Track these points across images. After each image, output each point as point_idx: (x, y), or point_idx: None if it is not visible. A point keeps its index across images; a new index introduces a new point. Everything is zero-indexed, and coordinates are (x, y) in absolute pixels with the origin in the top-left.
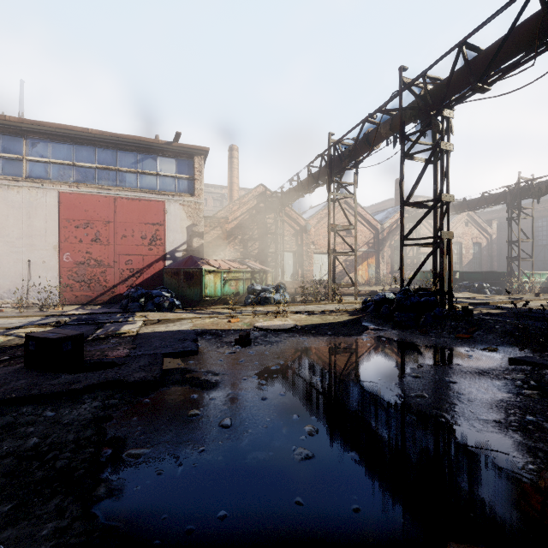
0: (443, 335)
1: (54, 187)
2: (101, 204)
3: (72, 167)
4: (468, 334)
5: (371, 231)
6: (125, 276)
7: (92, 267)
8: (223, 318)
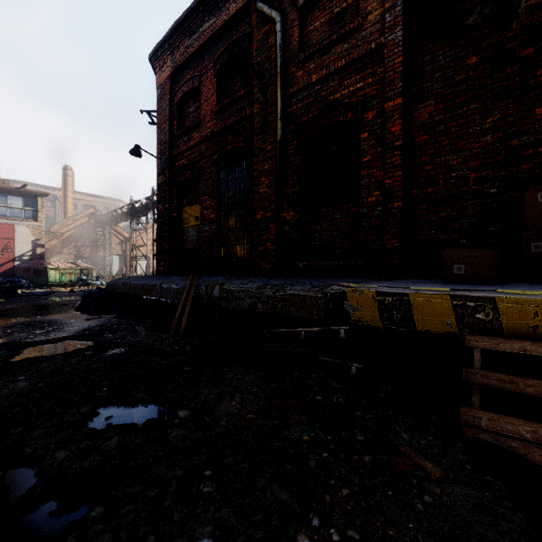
0: None
1: None
2: None
3: None
4: None
5: None
6: None
7: None
8: (63, 289)
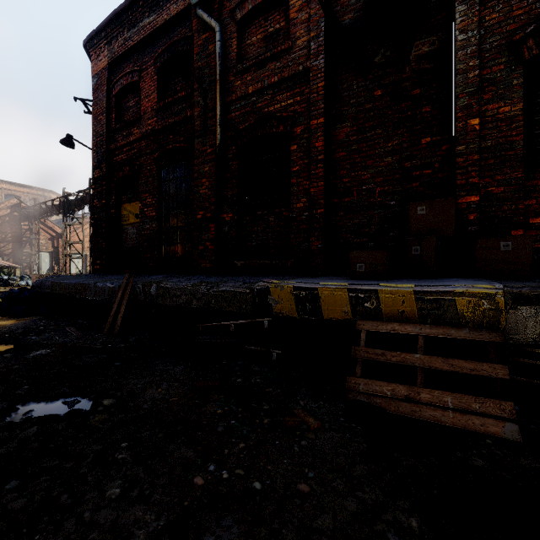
0: None
1: None
2: None
3: None
4: None
5: None
6: None
7: None
8: None
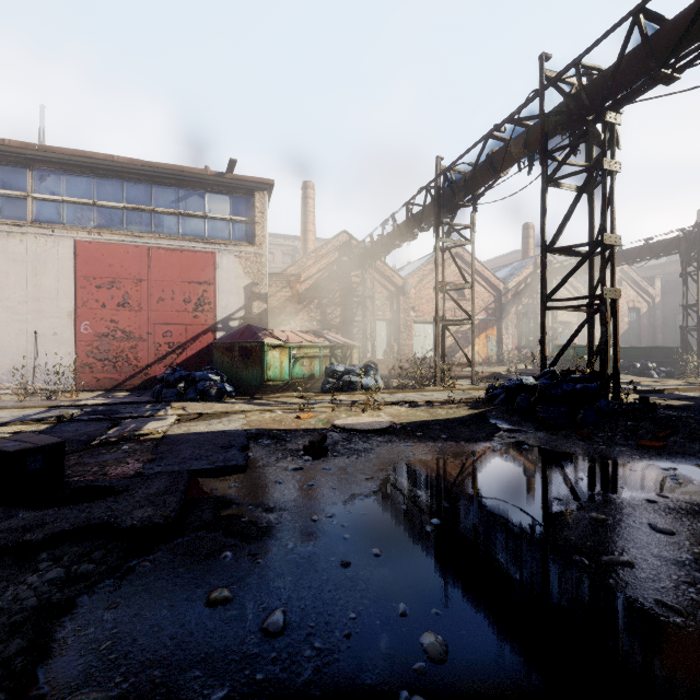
0: (617, 441)
1: (68, 235)
2: (130, 256)
3: (92, 207)
4: (658, 440)
5: (490, 293)
6: (162, 352)
7: (119, 341)
8: (290, 412)
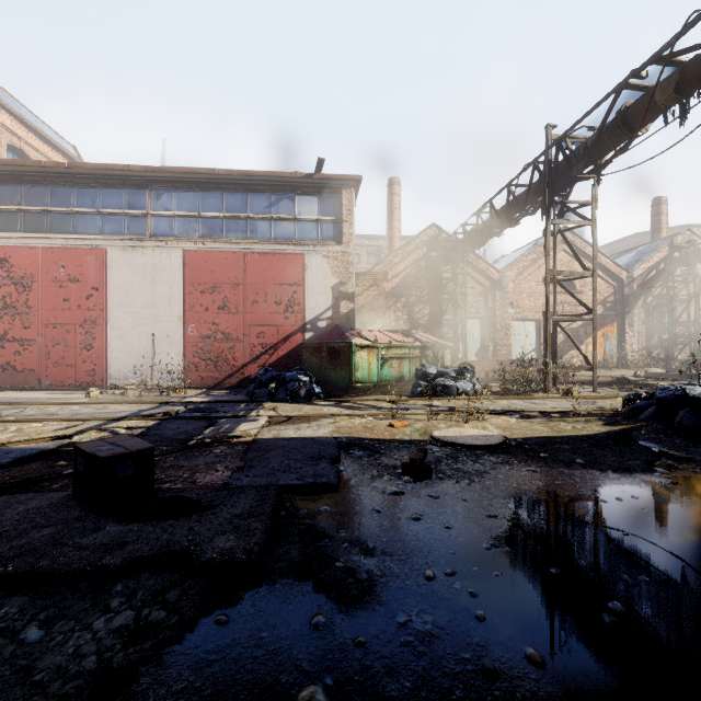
0: None
1: (178, 246)
2: (229, 262)
3: (197, 219)
4: None
5: (609, 283)
6: (256, 352)
7: (219, 342)
8: (381, 419)
